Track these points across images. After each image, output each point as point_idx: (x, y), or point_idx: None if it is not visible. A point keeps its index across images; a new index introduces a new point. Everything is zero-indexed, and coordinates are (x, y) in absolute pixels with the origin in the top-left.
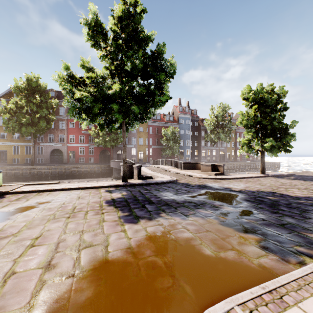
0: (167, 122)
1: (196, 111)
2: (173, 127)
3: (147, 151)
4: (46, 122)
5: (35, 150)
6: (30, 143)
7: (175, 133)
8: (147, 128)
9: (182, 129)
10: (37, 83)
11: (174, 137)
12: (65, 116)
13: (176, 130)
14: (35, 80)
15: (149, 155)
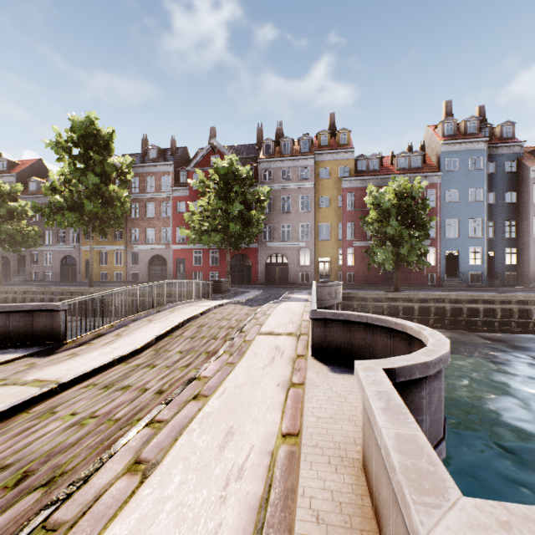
0: (401, 173)
1: (511, 126)
2: (405, 180)
3: (341, 257)
4: (103, 203)
5: (128, 259)
6: (120, 246)
7: (411, 195)
8: (341, 196)
9: (452, 189)
10: (89, 129)
11: (409, 209)
12: (170, 191)
13: (414, 186)
14: (78, 122)
15: (347, 267)
